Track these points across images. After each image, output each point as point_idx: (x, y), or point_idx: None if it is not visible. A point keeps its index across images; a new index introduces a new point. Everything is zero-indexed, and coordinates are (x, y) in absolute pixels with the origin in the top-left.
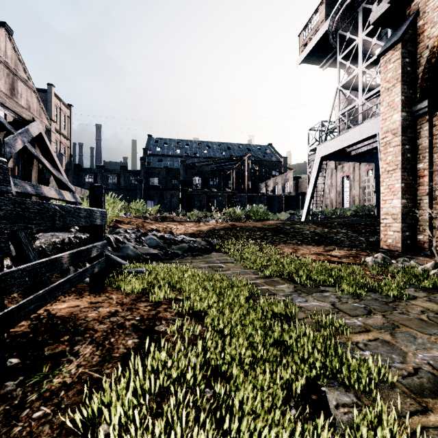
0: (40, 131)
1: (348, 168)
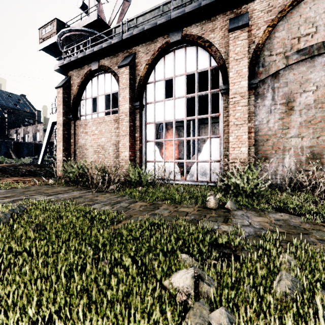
0: None
1: None
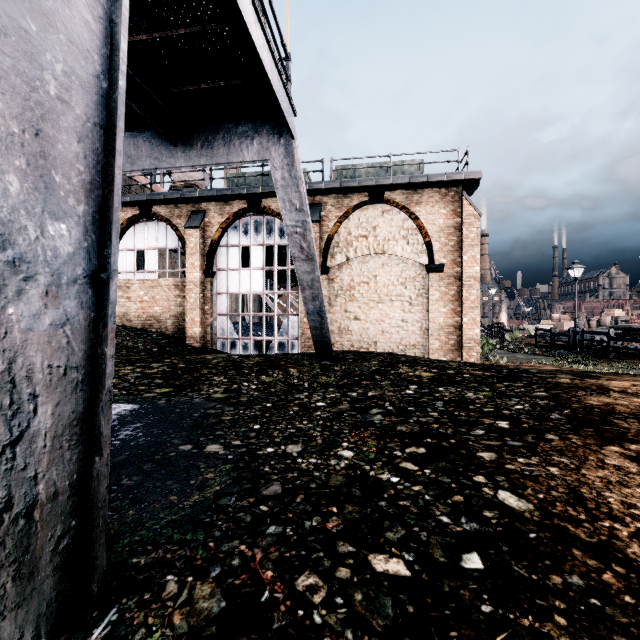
0: None
1: None
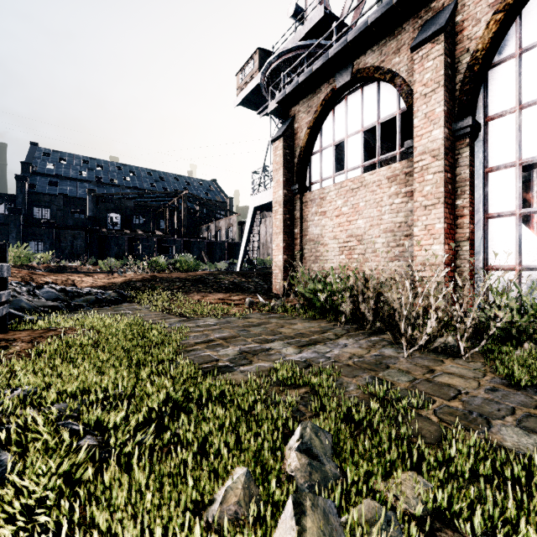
0: None
1: None
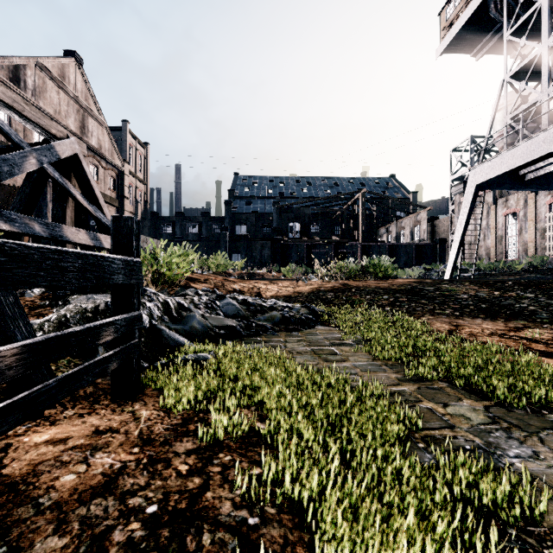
0: (75, 153)
1: (515, 201)
